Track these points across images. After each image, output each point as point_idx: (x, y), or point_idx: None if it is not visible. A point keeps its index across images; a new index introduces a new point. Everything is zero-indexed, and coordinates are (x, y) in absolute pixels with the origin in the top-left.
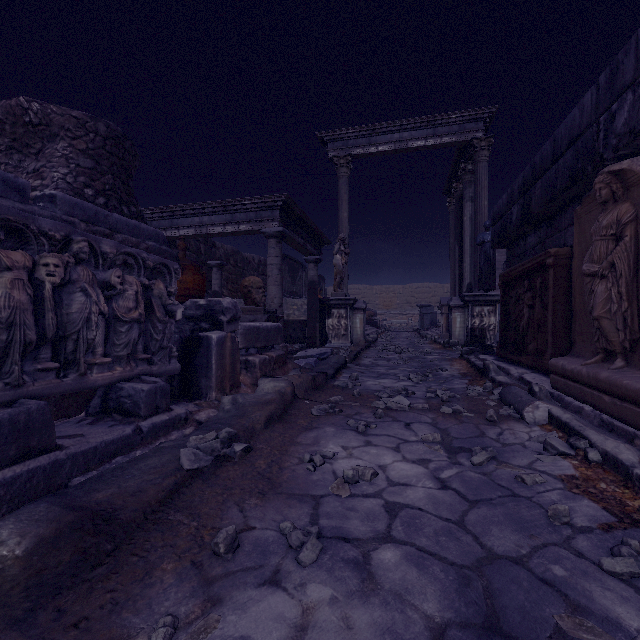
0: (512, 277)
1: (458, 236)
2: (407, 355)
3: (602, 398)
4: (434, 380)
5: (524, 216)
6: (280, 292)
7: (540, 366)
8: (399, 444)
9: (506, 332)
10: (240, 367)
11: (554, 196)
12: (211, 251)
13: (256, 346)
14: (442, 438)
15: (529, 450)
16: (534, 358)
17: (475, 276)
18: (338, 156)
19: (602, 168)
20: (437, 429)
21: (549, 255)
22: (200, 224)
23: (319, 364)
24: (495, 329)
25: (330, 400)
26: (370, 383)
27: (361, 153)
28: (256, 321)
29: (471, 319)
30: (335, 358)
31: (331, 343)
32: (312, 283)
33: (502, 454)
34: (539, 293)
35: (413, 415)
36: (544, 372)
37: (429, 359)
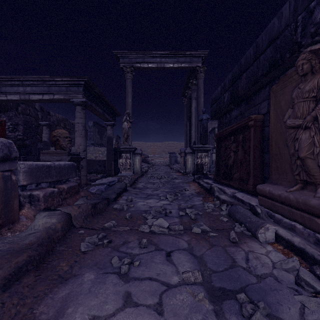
0: (223, 135)
1: (188, 117)
2: (164, 180)
3: (314, 220)
4: (182, 198)
5: (233, 97)
6: (84, 141)
7: (245, 188)
8: (161, 295)
9: (219, 166)
10: (24, 201)
11: (256, 81)
12: (47, 117)
13: (46, 181)
14: (201, 272)
15: (284, 286)
16: (240, 183)
17: (197, 137)
18: (126, 66)
19: (296, 55)
20: (194, 258)
21: (251, 119)
22: (23, 92)
23: (107, 190)
24: (208, 164)
25: (105, 226)
26: (140, 204)
27: (139, 66)
28: (62, 160)
29: (196, 159)
30: (119, 185)
31: (121, 173)
32: (109, 138)
33: (265, 298)
34: (241, 143)
35: (172, 240)
36: (247, 192)
37: (176, 182)
